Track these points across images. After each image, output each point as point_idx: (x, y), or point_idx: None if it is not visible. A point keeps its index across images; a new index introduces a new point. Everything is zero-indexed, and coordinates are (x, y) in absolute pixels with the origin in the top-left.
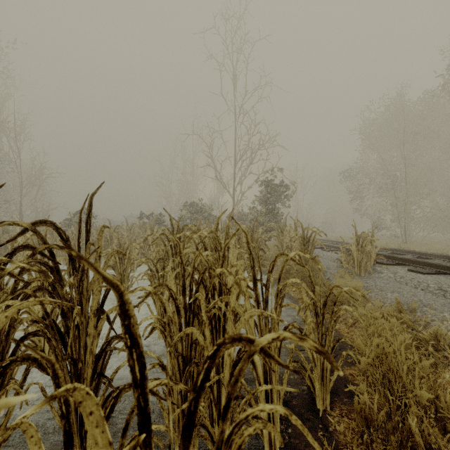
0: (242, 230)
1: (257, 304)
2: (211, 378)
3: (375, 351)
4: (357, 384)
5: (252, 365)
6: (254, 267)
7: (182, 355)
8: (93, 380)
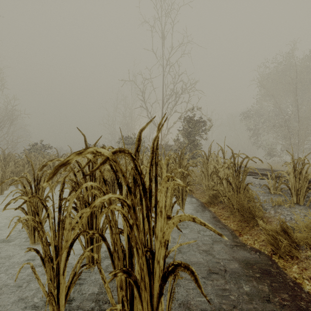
0: None
1: None
2: None
3: None
4: None
5: None
6: None
7: None
8: None
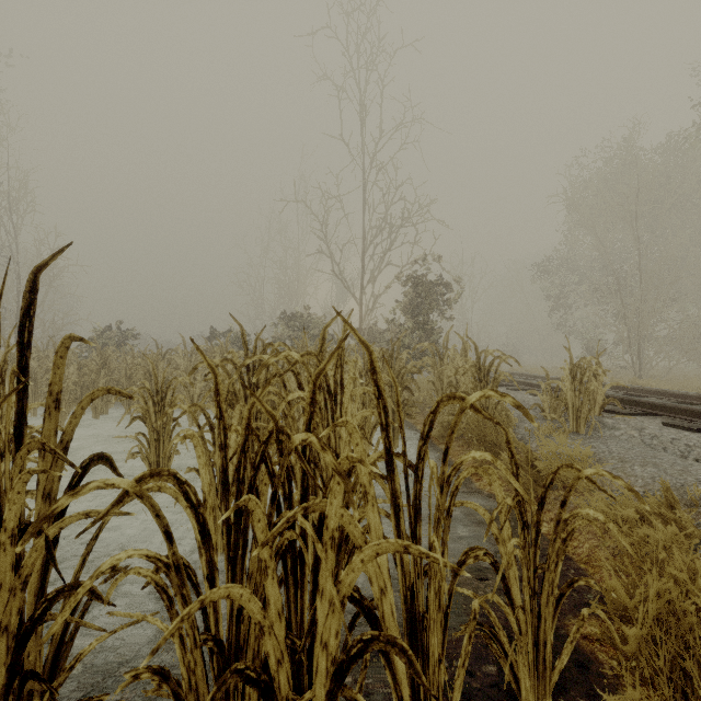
0: (361, 340)
1: (395, 513)
2: (281, 700)
3: (653, 608)
4: (601, 662)
5: (382, 657)
6: (387, 427)
7: (216, 638)
8: (9, 694)
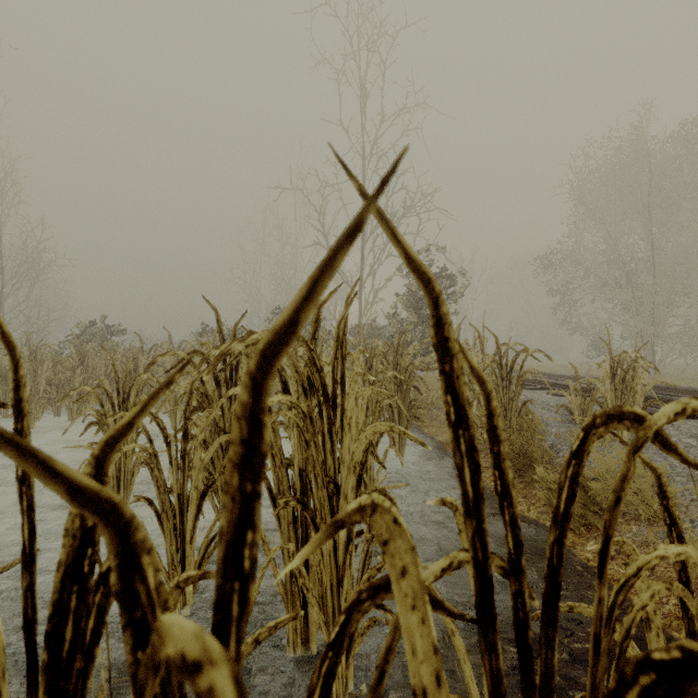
0: (410, 258)
1: None
2: None
3: None
4: None
5: None
6: (479, 503)
7: None
8: None
